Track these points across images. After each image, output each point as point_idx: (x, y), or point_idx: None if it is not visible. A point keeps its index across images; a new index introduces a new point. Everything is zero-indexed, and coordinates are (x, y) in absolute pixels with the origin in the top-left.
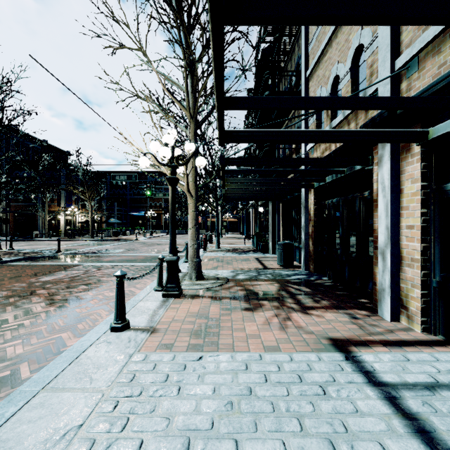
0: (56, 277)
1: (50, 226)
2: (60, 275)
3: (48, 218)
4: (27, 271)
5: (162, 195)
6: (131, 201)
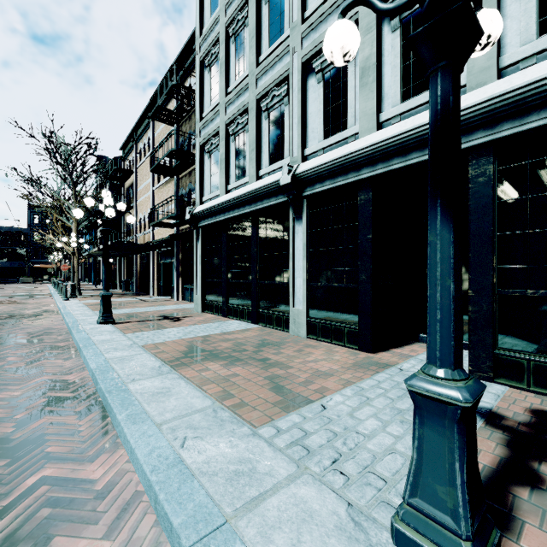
0: None
1: None
2: None
3: None
4: None
5: None
6: None
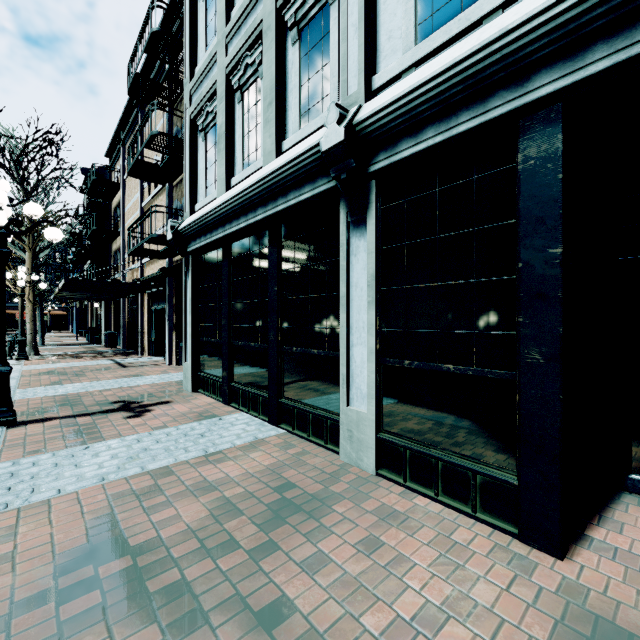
0: None
1: None
2: None
3: None
4: None
5: None
6: None
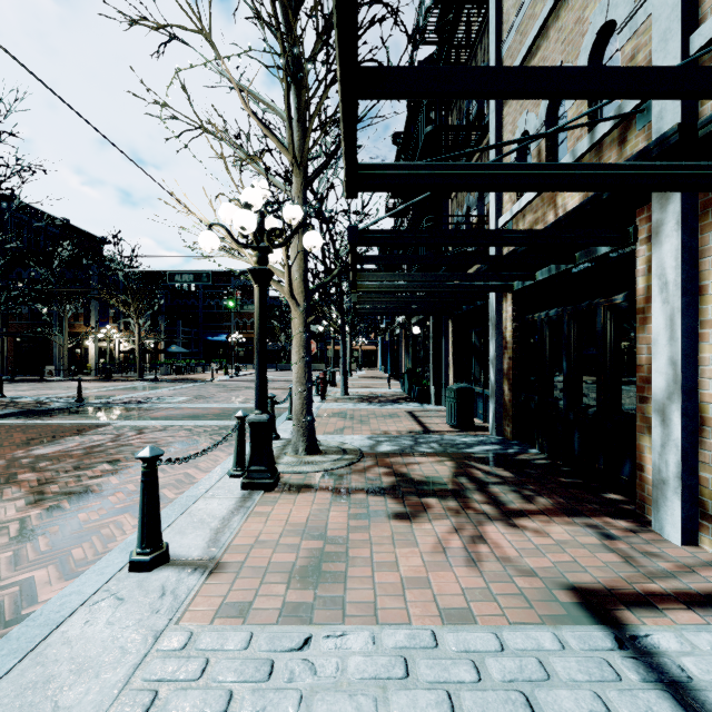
0: (62, 447)
1: (73, 357)
2: (69, 443)
3: (68, 345)
4: (16, 435)
5: (253, 308)
6: (206, 318)
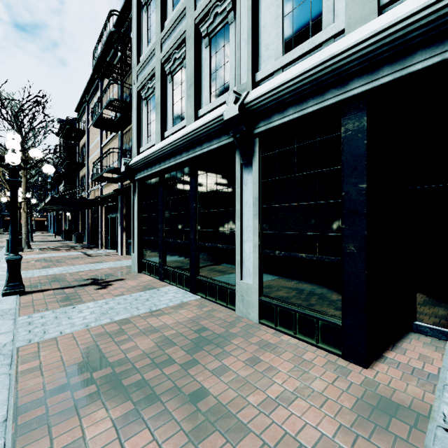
0: None
1: None
2: None
3: None
4: None
5: None
6: None
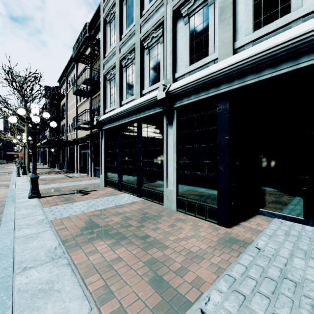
0: None
1: None
2: None
3: None
4: None
5: None
6: None
